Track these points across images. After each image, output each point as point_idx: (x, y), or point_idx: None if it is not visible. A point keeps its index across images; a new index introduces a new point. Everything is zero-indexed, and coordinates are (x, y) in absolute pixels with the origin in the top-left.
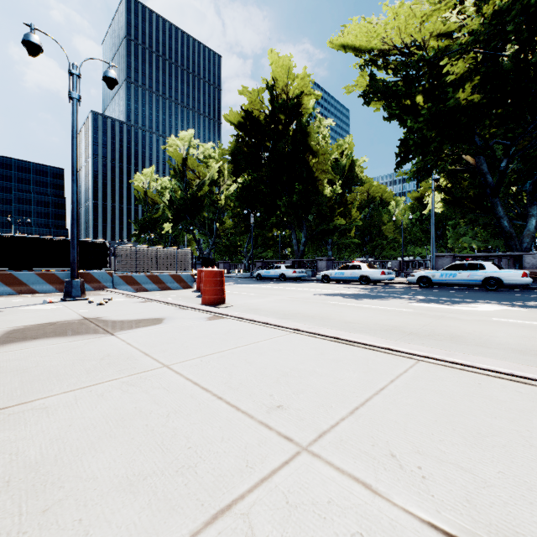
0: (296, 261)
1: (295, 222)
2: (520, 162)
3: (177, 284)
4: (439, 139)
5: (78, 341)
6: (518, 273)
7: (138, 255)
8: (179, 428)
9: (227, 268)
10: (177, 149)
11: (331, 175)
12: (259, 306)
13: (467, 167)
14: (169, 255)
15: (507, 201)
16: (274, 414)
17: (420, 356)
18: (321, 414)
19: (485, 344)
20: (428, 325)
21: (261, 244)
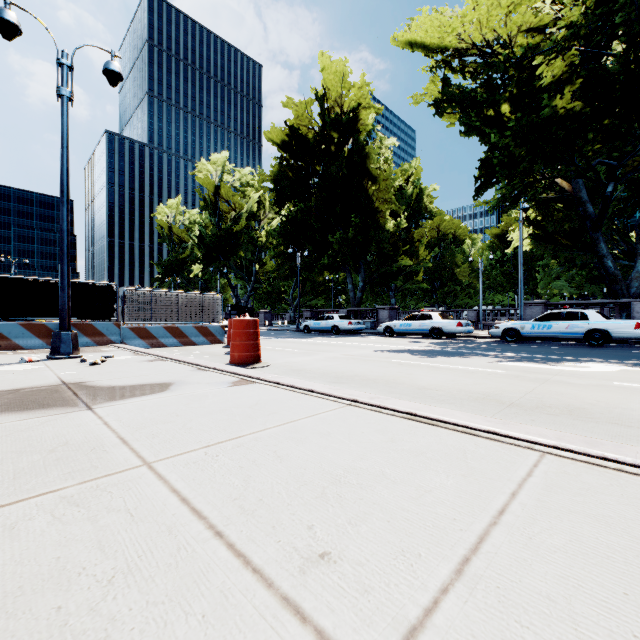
0: (352, 310)
1: (351, 263)
2: (626, 189)
3: (203, 337)
4: (530, 158)
5: (33, 420)
6: (630, 325)
7: (153, 301)
8: (119, 618)
9: (269, 319)
10: (208, 175)
11: (394, 206)
12: (304, 366)
13: (562, 194)
14: (194, 302)
15: (610, 237)
16: (314, 575)
17: (545, 445)
18: (402, 575)
19: (621, 421)
20: (531, 392)
21: (310, 290)
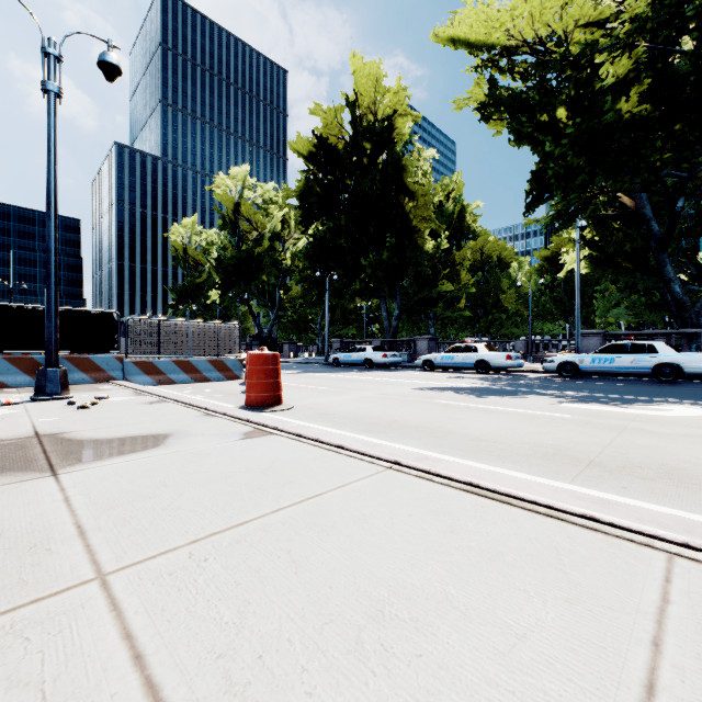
0: (387, 341)
1: (386, 288)
2: (694, 205)
3: (219, 373)
4: (589, 168)
5: None
6: None
7: (161, 332)
8: None
9: (294, 351)
10: (227, 191)
11: (434, 224)
12: (333, 409)
13: (623, 211)
14: (208, 332)
15: (677, 259)
16: None
17: (671, 541)
18: None
19: None
20: (610, 444)
21: (339, 319)
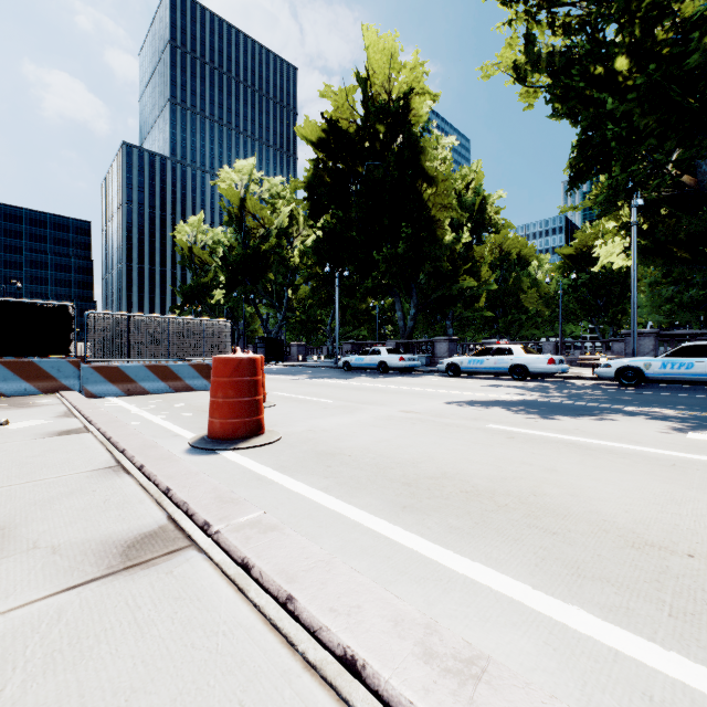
0: (402, 342)
1: (401, 285)
2: None
3: (204, 380)
4: (659, 128)
5: None
6: None
7: (130, 330)
8: None
9: (303, 354)
10: (233, 186)
11: (455, 213)
12: (340, 442)
13: (681, 190)
14: (191, 331)
15: None
16: None
17: None
18: None
19: None
20: None
21: (350, 319)
